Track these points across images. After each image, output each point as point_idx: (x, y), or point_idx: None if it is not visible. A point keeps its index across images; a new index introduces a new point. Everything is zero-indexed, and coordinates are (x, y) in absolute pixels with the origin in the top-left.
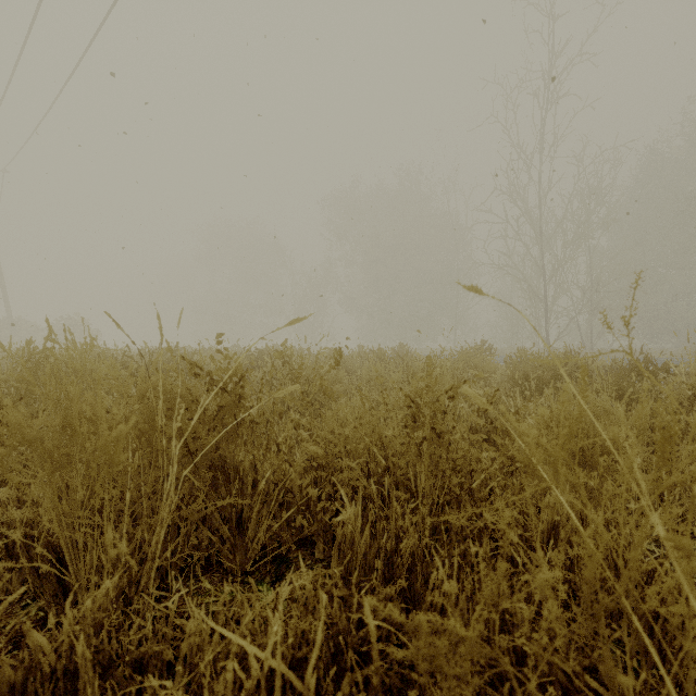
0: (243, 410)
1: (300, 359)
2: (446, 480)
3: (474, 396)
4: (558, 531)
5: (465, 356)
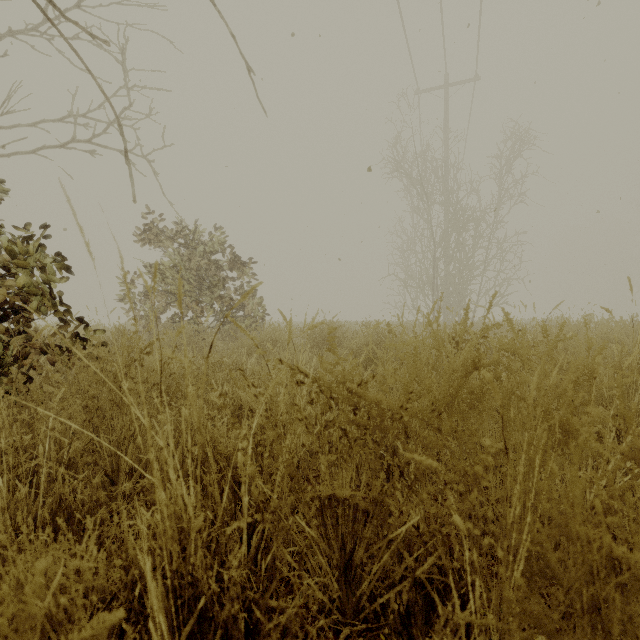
0: None
1: None
2: None
3: None
4: None
5: None
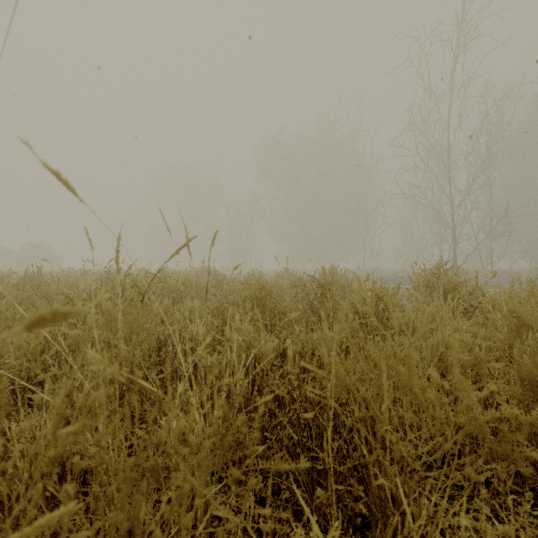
0: None
1: (215, 284)
2: None
3: None
4: None
5: None
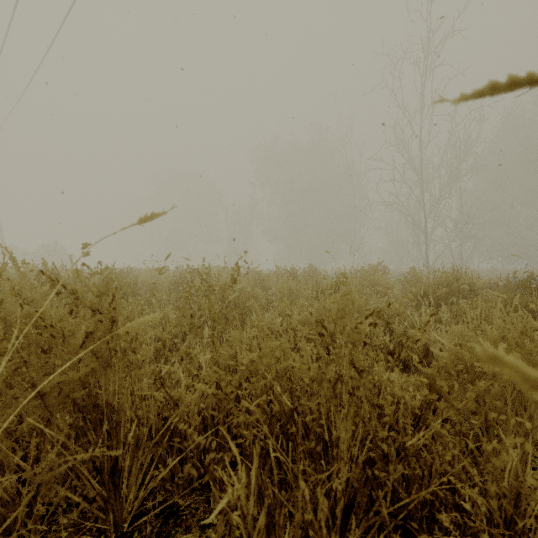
0: (114, 338)
1: (227, 277)
2: (367, 429)
3: (529, 378)
4: (518, 502)
5: (367, 274)
